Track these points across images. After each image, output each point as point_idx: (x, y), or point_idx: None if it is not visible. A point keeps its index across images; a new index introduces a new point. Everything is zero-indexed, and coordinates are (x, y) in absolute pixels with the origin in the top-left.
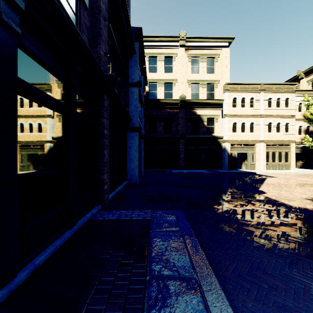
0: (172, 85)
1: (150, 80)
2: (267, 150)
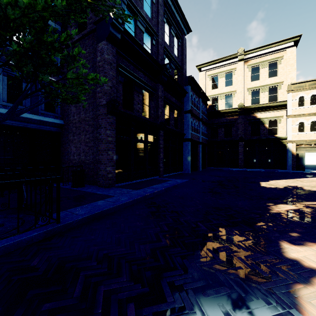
0: (232, 96)
1: (212, 96)
2: None
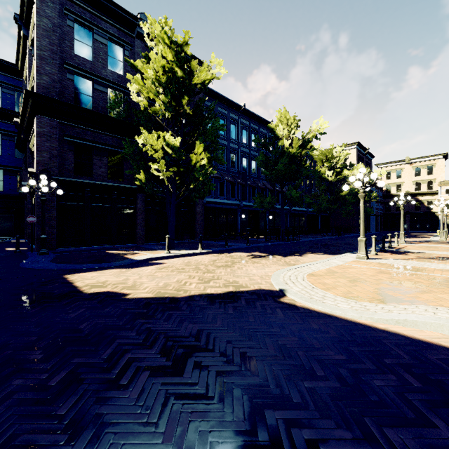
0: (401, 185)
1: (386, 184)
2: None
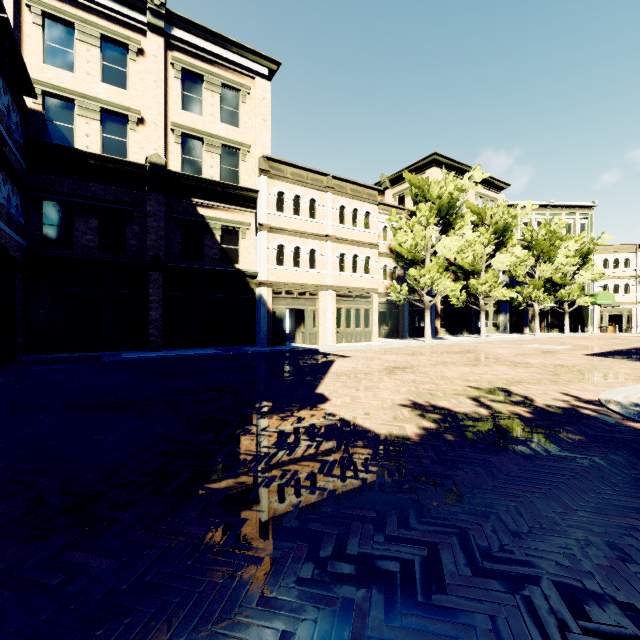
0: (126, 124)
1: (48, 86)
2: (338, 306)
